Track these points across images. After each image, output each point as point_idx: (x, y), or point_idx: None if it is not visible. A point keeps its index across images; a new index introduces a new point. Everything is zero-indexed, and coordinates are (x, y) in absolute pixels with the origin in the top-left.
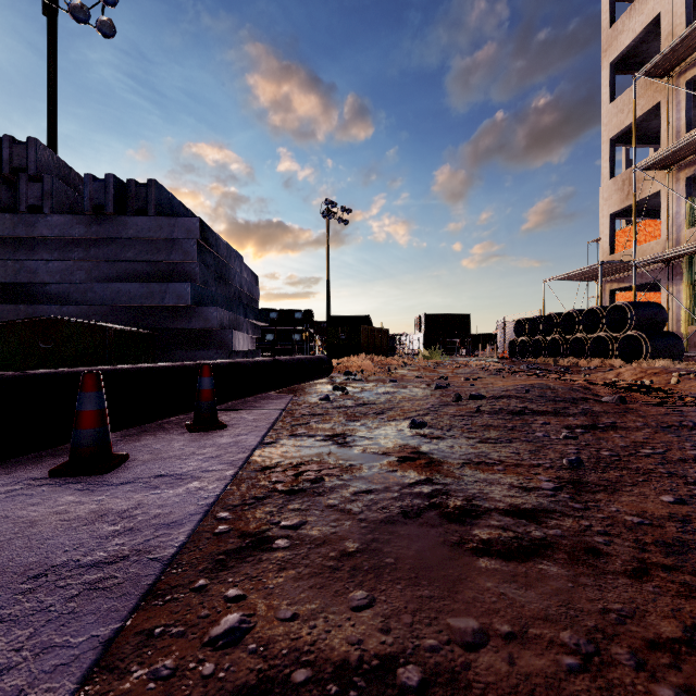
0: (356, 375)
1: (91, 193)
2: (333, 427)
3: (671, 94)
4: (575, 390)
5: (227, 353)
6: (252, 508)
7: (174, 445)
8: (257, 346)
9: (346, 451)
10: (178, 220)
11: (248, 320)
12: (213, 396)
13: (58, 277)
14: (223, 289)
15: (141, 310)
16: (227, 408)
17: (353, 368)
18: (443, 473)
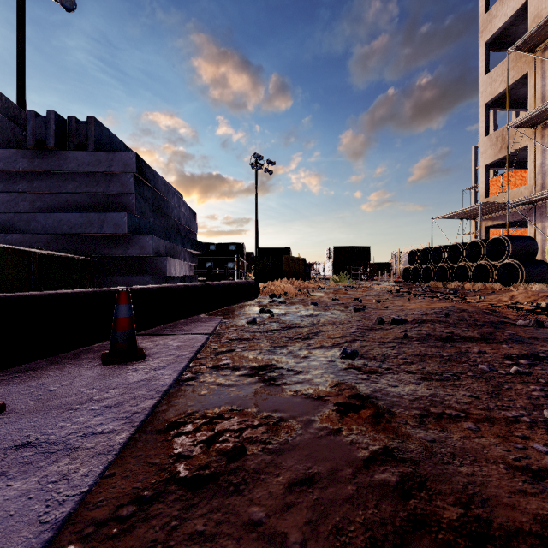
0: (280, 297)
1: (33, 128)
2: (259, 356)
3: (537, 65)
4: (488, 314)
5: (164, 279)
6: (125, 531)
7: (75, 385)
8: (199, 272)
9: (274, 394)
10: (116, 154)
11: (185, 249)
12: (131, 324)
13: (3, 208)
14: (161, 221)
15: (82, 238)
16: (156, 332)
17: (277, 290)
18: (402, 437)
